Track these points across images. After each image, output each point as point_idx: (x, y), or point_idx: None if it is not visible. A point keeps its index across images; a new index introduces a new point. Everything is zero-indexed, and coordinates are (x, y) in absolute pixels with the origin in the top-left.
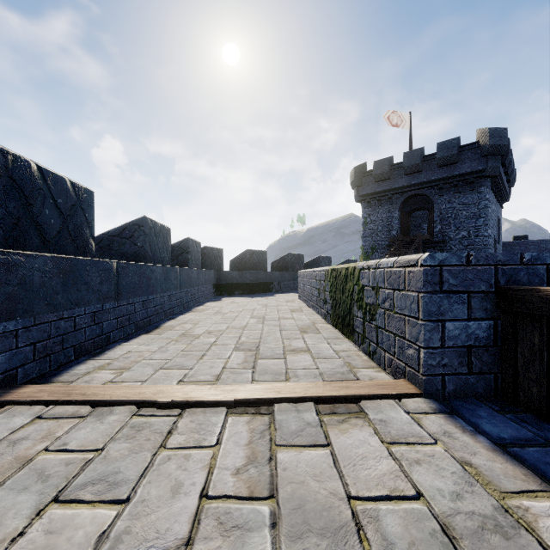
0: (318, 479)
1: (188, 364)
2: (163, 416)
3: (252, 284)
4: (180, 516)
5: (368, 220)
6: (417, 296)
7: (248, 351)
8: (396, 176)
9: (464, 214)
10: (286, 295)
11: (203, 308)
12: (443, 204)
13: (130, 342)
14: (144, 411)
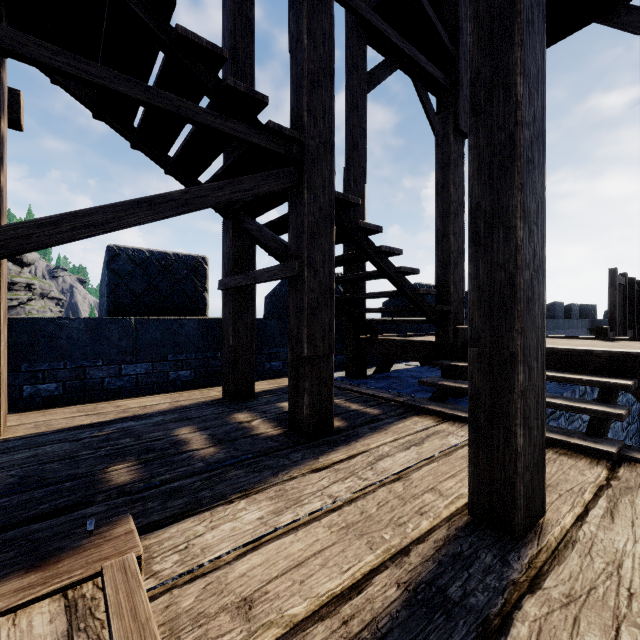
0: None
1: None
2: None
3: None
4: None
5: None
6: None
7: None
8: None
9: None
10: None
11: None
12: None
13: None
14: None
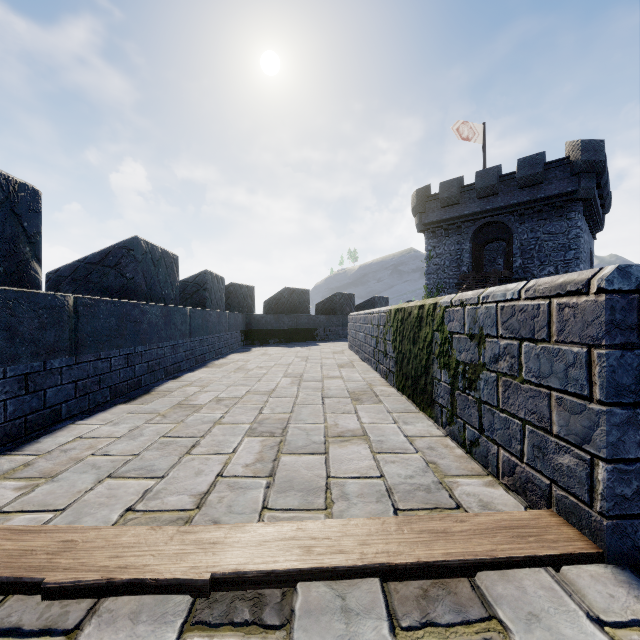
0: None
1: (163, 465)
2: (36, 633)
3: (291, 330)
4: None
5: (432, 253)
6: (585, 352)
7: (270, 436)
8: (467, 200)
9: (550, 245)
10: (333, 344)
11: (223, 361)
12: (525, 234)
13: (94, 418)
14: (13, 604)
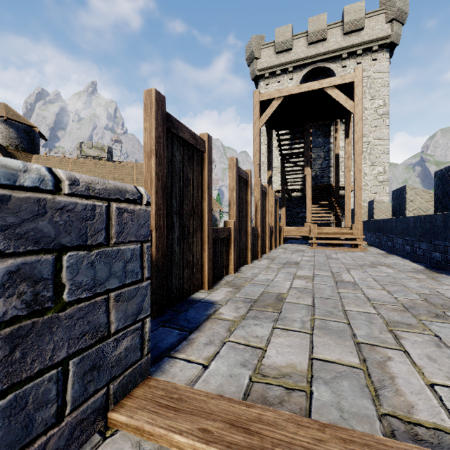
0: (327, 348)
1: None
2: None
3: None
4: (416, 353)
5: None
6: (140, 247)
7: None
8: None
9: None
10: None
11: None
12: None
13: None
14: None
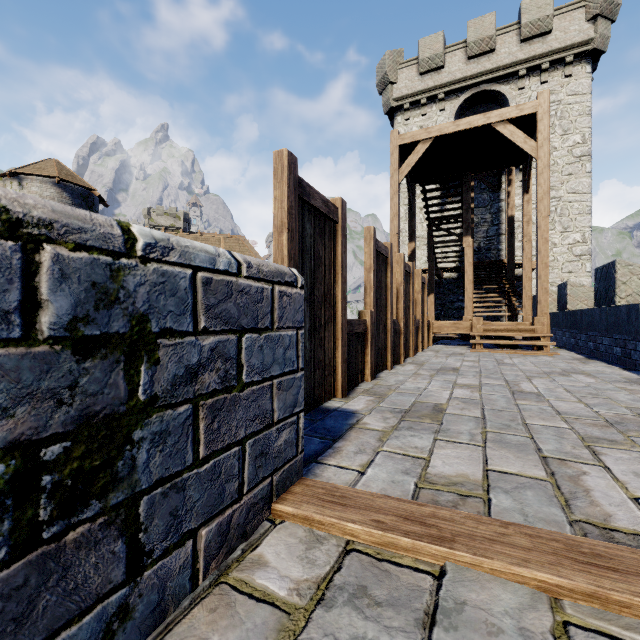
0: (504, 462)
1: None
2: None
3: None
4: (619, 471)
5: None
6: (296, 334)
7: None
8: None
9: None
10: None
11: None
12: None
13: None
14: None
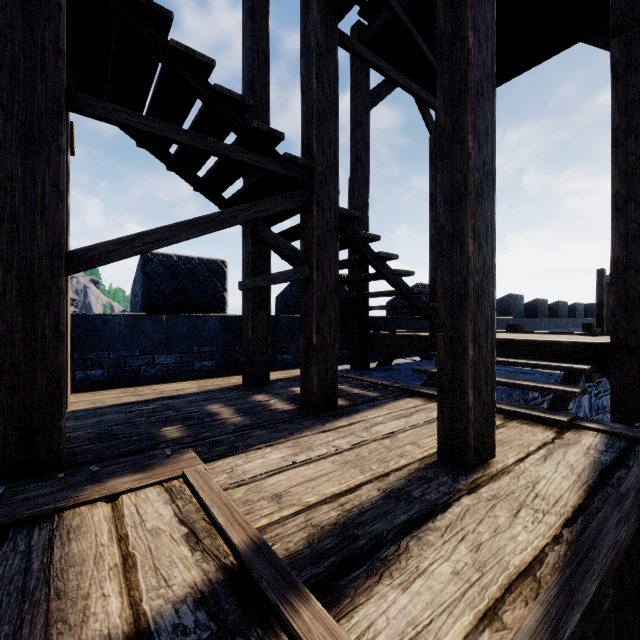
0: None
1: None
2: None
3: None
4: None
5: None
6: None
7: None
8: None
9: None
10: None
11: None
12: None
13: None
14: None
